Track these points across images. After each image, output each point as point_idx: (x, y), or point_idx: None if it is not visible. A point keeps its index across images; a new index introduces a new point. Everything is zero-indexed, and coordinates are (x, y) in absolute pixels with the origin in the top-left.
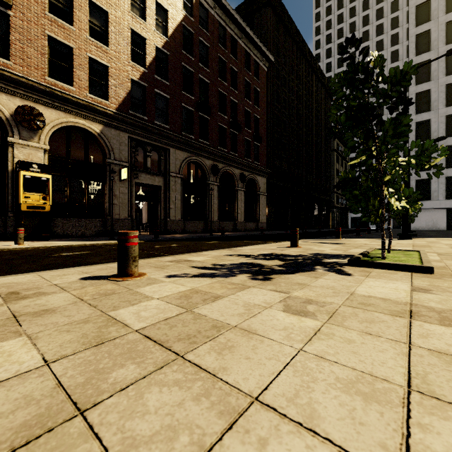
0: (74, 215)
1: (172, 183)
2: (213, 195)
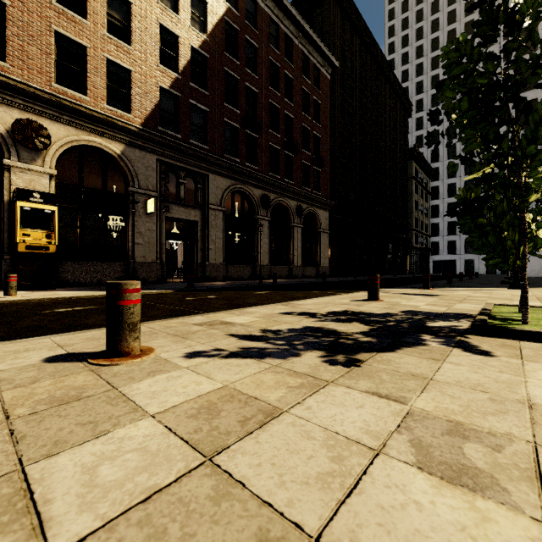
0: (94, 258)
1: (212, 218)
2: (263, 233)
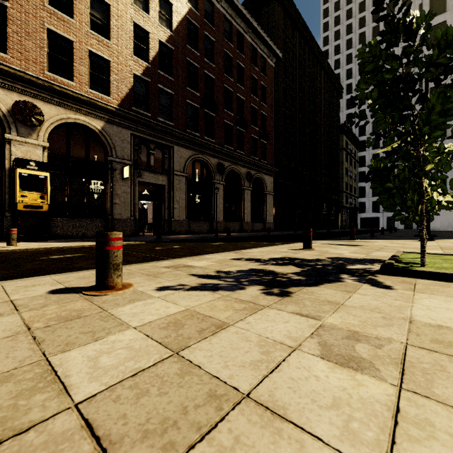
0: (78, 216)
1: (176, 182)
2: (219, 195)
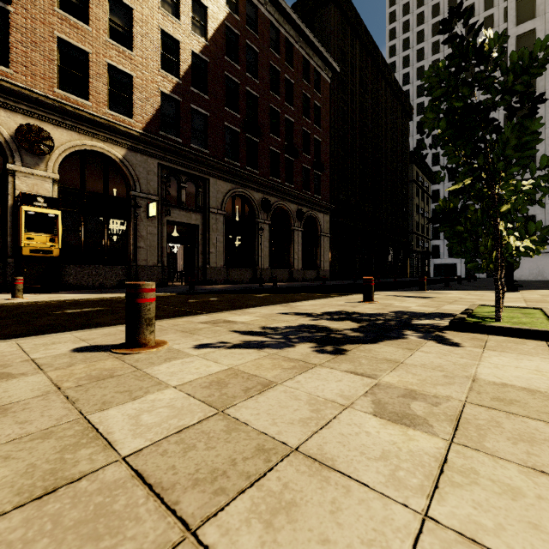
0: (94, 262)
1: (213, 222)
2: (264, 237)
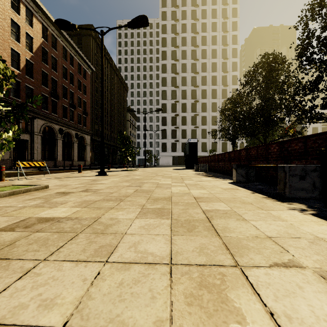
0: None
1: (36, 139)
2: (60, 146)
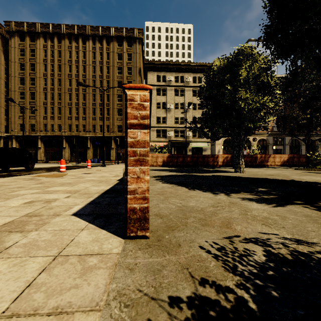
0: None
1: (286, 147)
2: (303, 149)
